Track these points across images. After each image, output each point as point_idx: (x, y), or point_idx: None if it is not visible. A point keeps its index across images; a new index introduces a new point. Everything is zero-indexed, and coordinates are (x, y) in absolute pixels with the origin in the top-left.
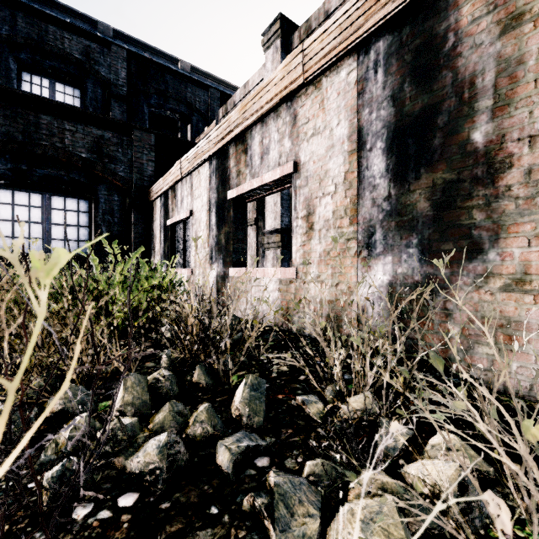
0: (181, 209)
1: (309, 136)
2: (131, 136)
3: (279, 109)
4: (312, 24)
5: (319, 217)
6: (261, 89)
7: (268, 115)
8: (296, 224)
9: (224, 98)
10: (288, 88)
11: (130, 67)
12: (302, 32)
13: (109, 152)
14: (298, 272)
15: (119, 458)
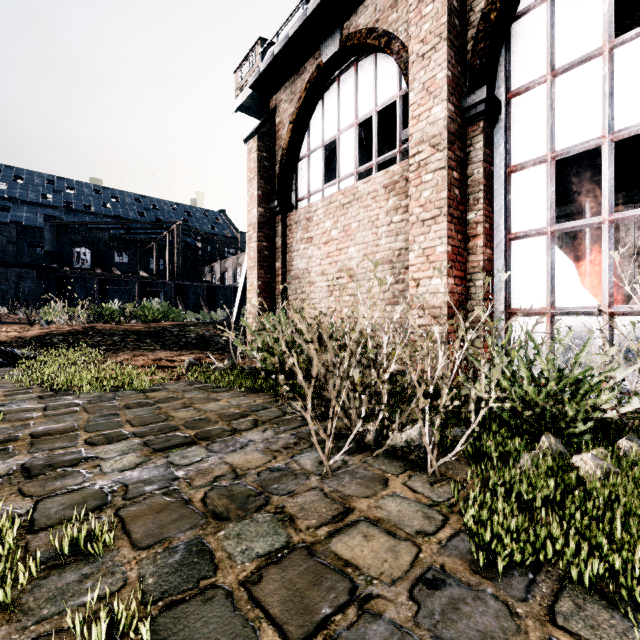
0: None
1: None
2: None
3: None
4: None
5: None
6: None
7: None
8: None
9: None
10: None
11: (18, 230)
12: None
13: None
14: None
15: None
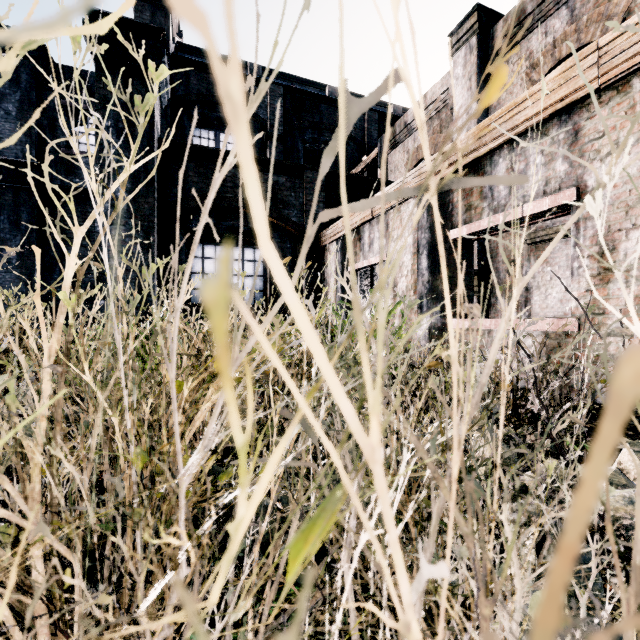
0: (369, 253)
1: (604, 154)
2: (302, 178)
3: (544, 126)
4: (526, 8)
5: (626, 255)
6: (515, 105)
7: (523, 135)
8: (579, 264)
9: (382, 119)
10: (567, 99)
11: (286, 104)
12: (510, 20)
13: (283, 197)
14: (582, 324)
15: (560, 509)
